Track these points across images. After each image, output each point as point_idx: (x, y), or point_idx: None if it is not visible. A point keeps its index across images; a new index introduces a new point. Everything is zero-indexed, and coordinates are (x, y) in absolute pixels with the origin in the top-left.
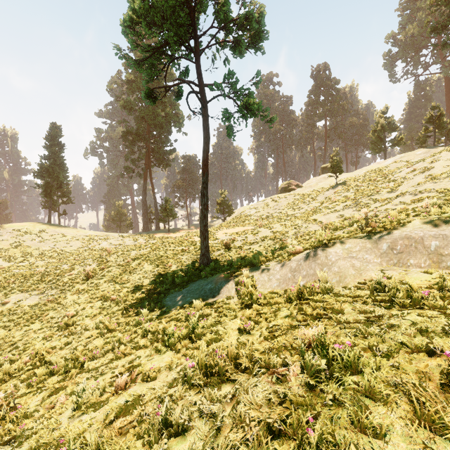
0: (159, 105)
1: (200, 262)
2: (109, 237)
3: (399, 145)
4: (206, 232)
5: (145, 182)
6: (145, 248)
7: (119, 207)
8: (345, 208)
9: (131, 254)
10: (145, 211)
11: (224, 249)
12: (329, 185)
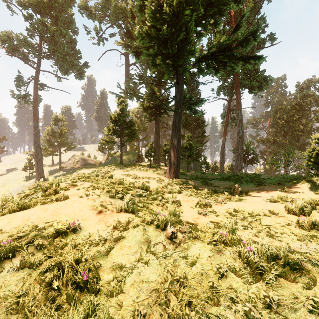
0: None
1: None
2: None
3: None
4: None
5: None
6: None
7: None
8: None
9: None
10: None
11: None
12: None
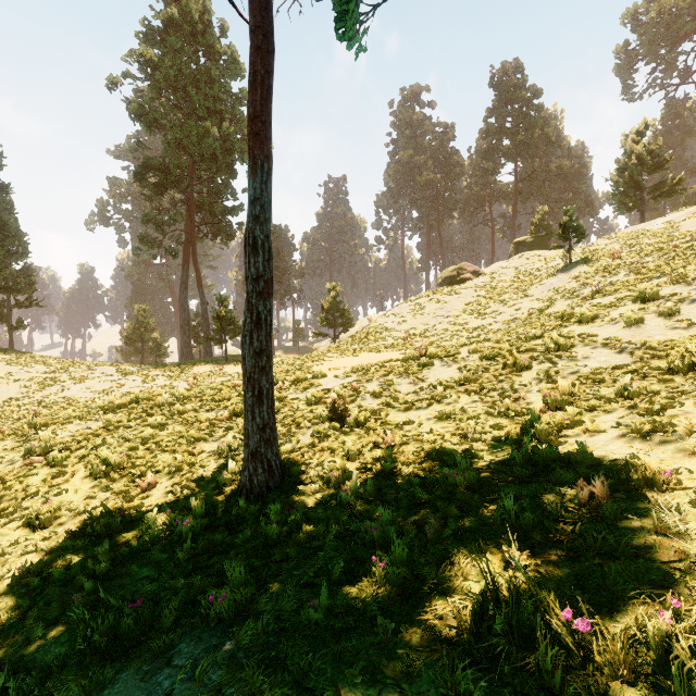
0: (210, 117)
1: (241, 481)
2: (93, 374)
3: (673, 195)
4: (263, 375)
5: (186, 267)
6: (114, 413)
7: (141, 316)
8: (679, 301)
9: (62, 435)
10: (184, 322)
11: (330, 422)
12: (543, 270)
